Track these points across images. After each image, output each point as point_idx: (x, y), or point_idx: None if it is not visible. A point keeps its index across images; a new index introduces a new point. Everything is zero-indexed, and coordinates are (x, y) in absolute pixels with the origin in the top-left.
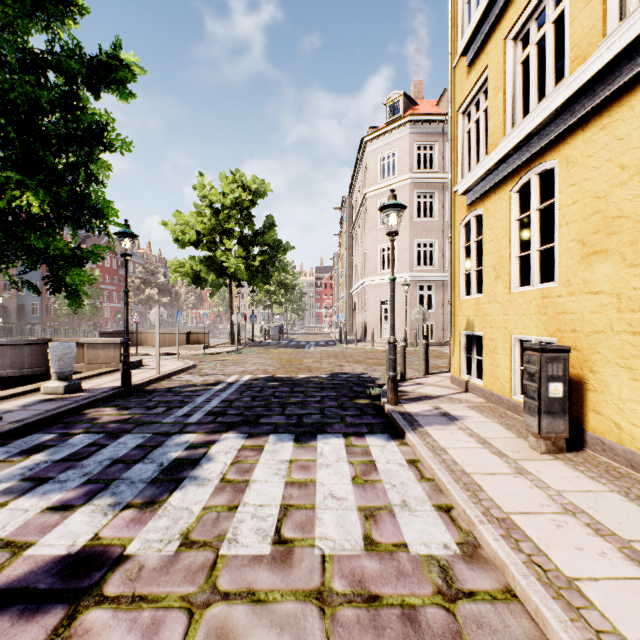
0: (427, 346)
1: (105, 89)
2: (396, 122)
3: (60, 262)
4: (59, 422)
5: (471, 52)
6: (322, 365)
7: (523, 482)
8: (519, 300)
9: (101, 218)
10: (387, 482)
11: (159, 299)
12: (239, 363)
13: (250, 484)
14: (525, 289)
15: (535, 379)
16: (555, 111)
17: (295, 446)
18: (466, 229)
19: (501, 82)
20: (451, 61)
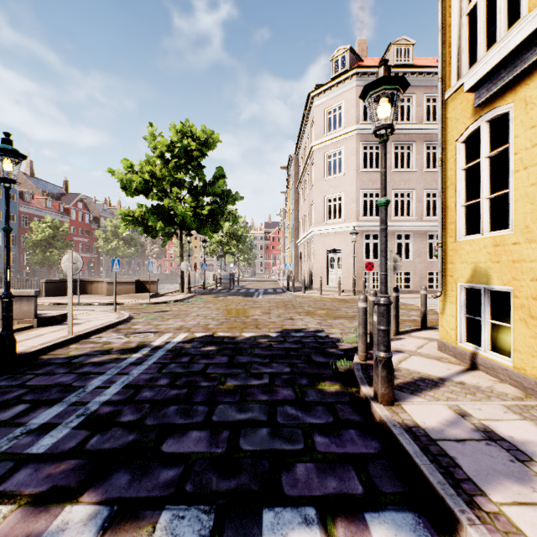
0: (398, 300)
1: None
2: (343, 75)
3: None
4: None
5: None
6: (271, 318)
7: None
8: None
9: None
10: None
11: (125, 250)
12: (180, 315)
13: None
14: None
15: None
16: None
17: None
18: (464, 146)
19: None
20: None
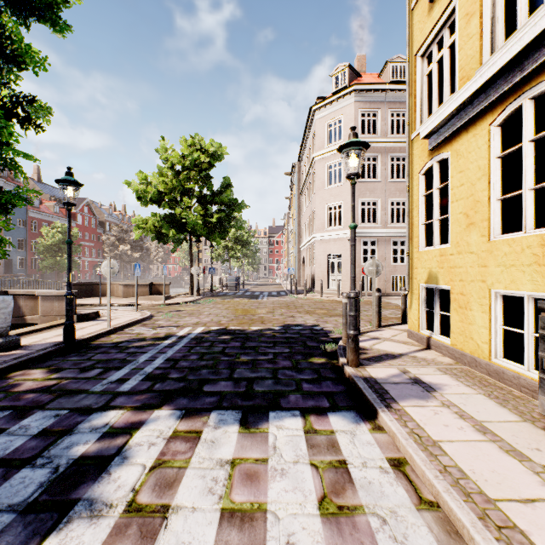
0: (380, 298)
1: (34, 16)
2: (342, 91)
3: None
4: None
5: None
6: (274, 316)
7: None
8: (504, 249)
9: None
10: (371, 512)
11: (131, 254)
12: (195, 314)
13: (168, 517)
14: (513, 236)
15: None
16: None
17: (241, 432)
18: (425, 177)
19: (476, 4)
20: (409, 3)
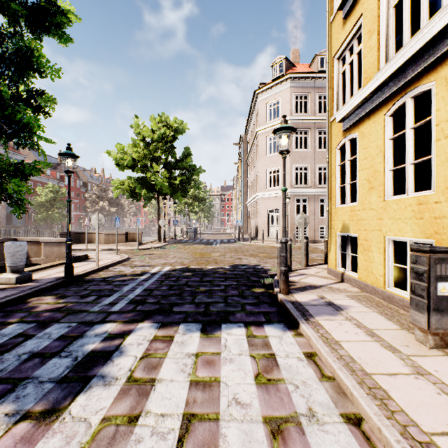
0: (307, 244)
1: (46, 32)
2: (280, 78)
3: (5, 175)
4: (2, 311)
5: (347, 6)
6: (225, 258)
7: (427, 386)
8: (393, 207)
9: (29, 133)
10: (289, 382)
11: (109, 209)
12: (163, 256)
13: (155, 384)
14: (399, 197)
15: (424, 278)
16: (436, 35)
17: (201, 337)
18: (341, 151)
19: (375, 25)
20: (328, 17)
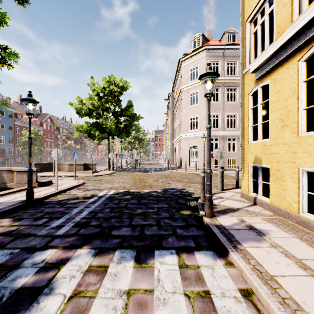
0: (223, 173)
1: None
2: (198, 50)
3: None
4: None
5: None
6: (158, 183)
7: None
8: (309, 141)
9: None
10: None
11: (75, 146)
12: (110, 182)
13: None
14: None
15: None
16: None
17: (135, 267)
18: (252, 97)
19: None
20: None
